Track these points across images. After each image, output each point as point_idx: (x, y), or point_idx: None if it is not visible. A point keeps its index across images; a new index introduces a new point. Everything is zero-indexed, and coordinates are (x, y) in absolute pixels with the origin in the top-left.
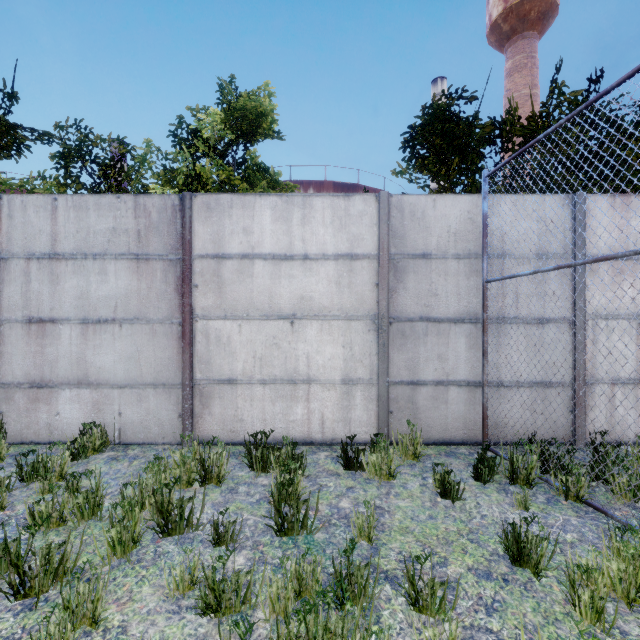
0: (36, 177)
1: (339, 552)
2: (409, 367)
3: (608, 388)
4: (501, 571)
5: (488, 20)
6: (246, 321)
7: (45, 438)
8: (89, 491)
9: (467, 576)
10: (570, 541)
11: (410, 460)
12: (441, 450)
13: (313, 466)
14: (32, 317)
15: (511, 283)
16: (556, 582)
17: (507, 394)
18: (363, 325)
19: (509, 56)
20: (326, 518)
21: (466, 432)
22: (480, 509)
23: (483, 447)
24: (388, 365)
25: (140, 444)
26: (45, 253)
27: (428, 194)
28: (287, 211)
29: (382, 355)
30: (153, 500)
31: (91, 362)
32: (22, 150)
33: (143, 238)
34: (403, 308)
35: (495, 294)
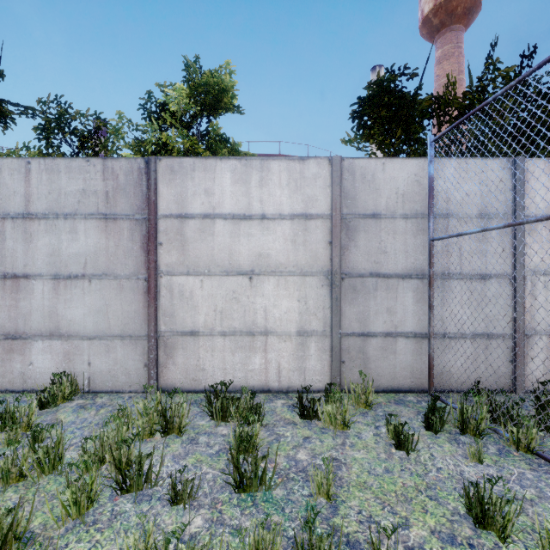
0: (22, 147)
1: (300, 523)
2: (360, 320)
3: (546, 339)
4: (465, 534)
5: (420, 15)
6: (207, 277)
7: (19, 386)
8: (50, 445)
9: (431, 540)
10: (529, 498)
11: (362, 408)
12: (390, 398)
13: (270, 414)
14: (7, 273)
15: (455, 241)
16: (524, 548)
17: (451, 345)
18: (317, 280)
19: (439, 46)
20: (284, 471)
21: (413, 380)
22: (435, 461)
23: (429, 395)
24: (340, 318)
25: (108, 392)
26: (19, 213)
27: (378, 158)
28: (246, 174)
29: (335, 308)
30: (113, 454)
31: (62, 315)
32: (9, 123)
33: (111, 199)
34: (354, 264)
35: (440, 251)
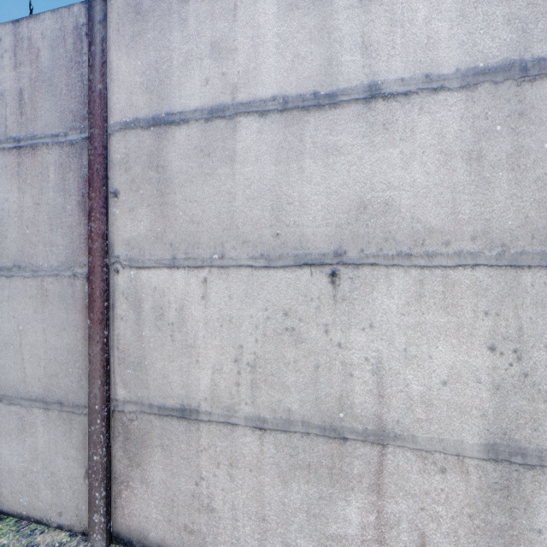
0: None
1: None
2: None
3: None
4: None
5: None
6: (218, 271)
7: None
8: None
9: None
10: None
11: None
12: None
13: None
14: None
15: None
16: None
17: None
18: None
19: None
20: None
21: None
22: None
23: None
24: None
25: (22, 517)
26: None
27: None
28: None
29: None
30: None
31: None
32: None
33: (26, 105)
34: None
35: None
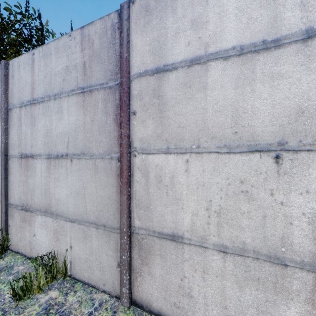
0: None
1: None
2: None
3: None
4: None
5: None
6: (196, 155)
7: (28, 253)
8: None
9: None
10: None
11: None
12: None
13: None
14: (22, 153)
15: None
16: None
17: None
18: None
19: None
20: None
21: None
22: None
23: None
24: None
25: (85, 283)
26: (28, 100)
27: None
28: None
29: None
30: None
31: (52, 194)
32: None
33: (87, 70)
34: None
35: None
